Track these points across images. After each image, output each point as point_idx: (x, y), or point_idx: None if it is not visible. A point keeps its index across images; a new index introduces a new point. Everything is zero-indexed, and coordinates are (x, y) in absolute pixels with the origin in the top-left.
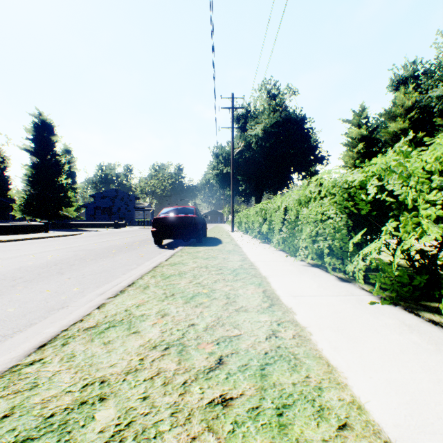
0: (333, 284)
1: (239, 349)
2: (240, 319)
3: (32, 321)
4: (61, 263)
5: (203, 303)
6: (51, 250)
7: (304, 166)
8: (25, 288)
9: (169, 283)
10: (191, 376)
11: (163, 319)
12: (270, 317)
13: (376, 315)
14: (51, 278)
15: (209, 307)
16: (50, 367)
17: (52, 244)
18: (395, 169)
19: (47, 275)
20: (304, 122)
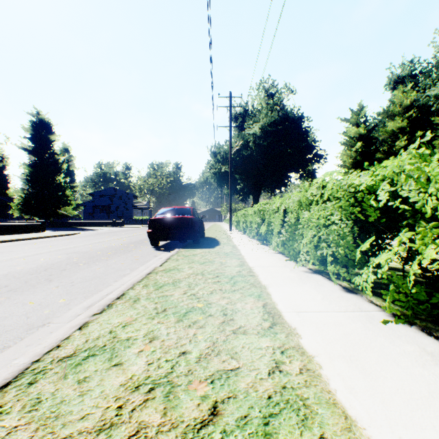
0: (338, 295)
1: (238, 390)
2: (238, 345)
3: (6, 344)
4: (51, 268)
5: (198, 322)
6: (44, 253)
7: (302, 165)
8: (8, 299)
9: (162, 294)
10: (178, 437)
11: (150, 345)
12: (273, 342)
13: (391, 338)
14: (38, 287)
15: (203, 328)
16: (7, 420)
17: (46, 245)
18: (410, 174)
19: (34, 282)
20: (301, 121)
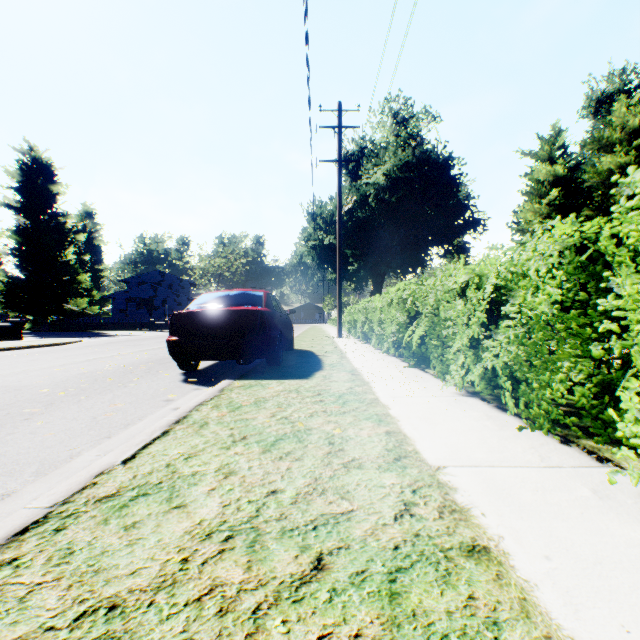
0: None
1: None
2: None
3: None
4: None
5: None
6: None
7: (449, 235)
8: None
9: None
10: None
11: None
12: None
13: None
14: None
15: None
16: None
17: None
18: None
19: None
20: (449, 166)
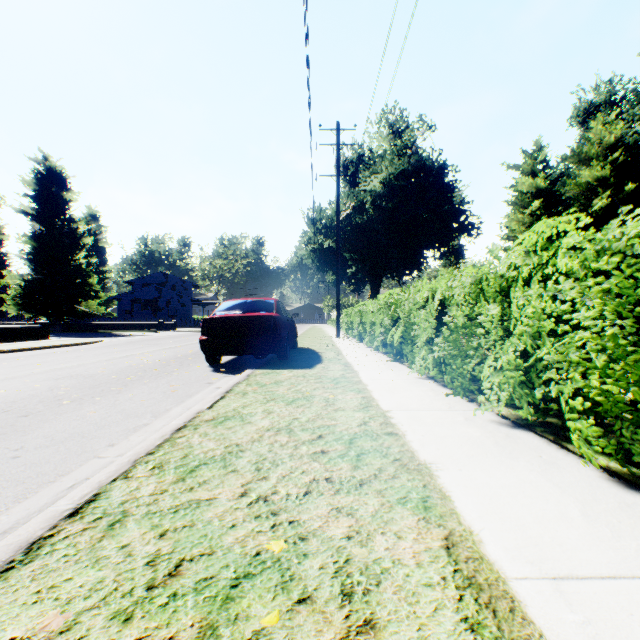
0: (616, 501)
1: None
2: None
3: None
4: (4, 410)
5: None
6: (17, 377)
7: (444, 238)
8: None
9: (188, 499)
10: None
11: None
12: None
13: None
14: None
15: None
16: None
17: (33, 363)
18: None
19: None
20: (444, 172)
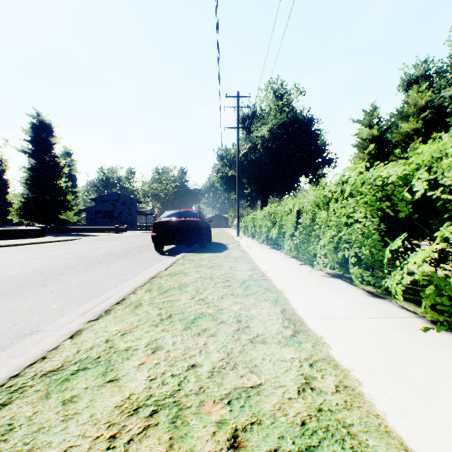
0: (364, 300)
1: (262, 414)
2: (257, 356)
3: None
4: (47, 272)
5: (208, 329)
6: (41, 257)
7: (312, 169)
8: None
9: (167, 299)
10: None
11: (153, 356)
12: (298, 352)
13: (436, 348)
14: (30, 291)
15: (215, 336)
16: None
17: (45, 250)
18: None
19: (27, 287)
20: (311, 124)
